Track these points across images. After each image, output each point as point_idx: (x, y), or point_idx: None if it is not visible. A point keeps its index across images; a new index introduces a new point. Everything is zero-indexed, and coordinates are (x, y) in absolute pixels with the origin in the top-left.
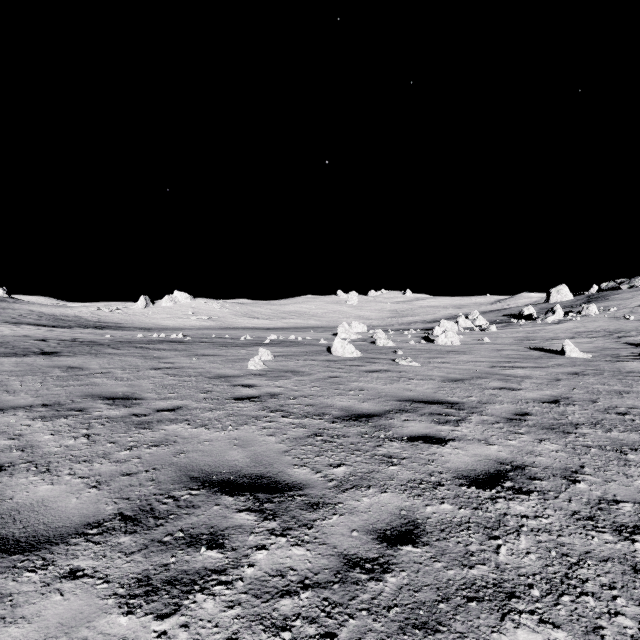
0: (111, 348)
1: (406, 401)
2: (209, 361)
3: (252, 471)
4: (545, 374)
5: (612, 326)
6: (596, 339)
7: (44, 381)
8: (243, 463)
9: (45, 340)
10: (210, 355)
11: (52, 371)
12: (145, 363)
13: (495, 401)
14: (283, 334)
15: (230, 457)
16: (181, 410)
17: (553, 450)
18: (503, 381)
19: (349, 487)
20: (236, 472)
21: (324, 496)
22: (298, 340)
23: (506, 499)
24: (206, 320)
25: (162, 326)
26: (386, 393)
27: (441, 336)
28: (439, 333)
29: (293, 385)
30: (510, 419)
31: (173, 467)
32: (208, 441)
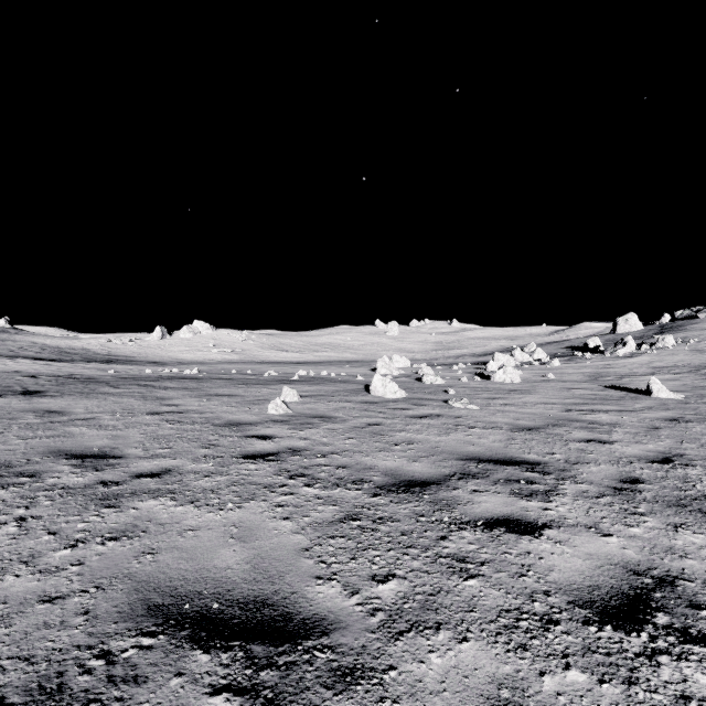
0: (109, 386)
1: (470, 460)
2: (222, 403)
3: (250, 591)
4: (637, 420)
5: (696, 360)
6: (681, 375)
7: (6, 431)
8: (238, 574)
9: (36, 376)
10: (225, 395)
11: (23, 417)
12: (143, 406)
13: (587, 460)
14: (314, 369)
15: (220, 561)
16: (169, 475)
17: (702, 545)
18: (588, 430)
19: (405, 628)
20: (224, 594)
21: (364, 650)
22: (331, 376)
23: (672, 656)
24: (229, 353)
25: (179, 360)
26: (442, 448)
27: (499, 372)
28: (494, 368)
29: (322, 436)
30: (618, 489)
31: (127, 583)
32: (193, 530)
